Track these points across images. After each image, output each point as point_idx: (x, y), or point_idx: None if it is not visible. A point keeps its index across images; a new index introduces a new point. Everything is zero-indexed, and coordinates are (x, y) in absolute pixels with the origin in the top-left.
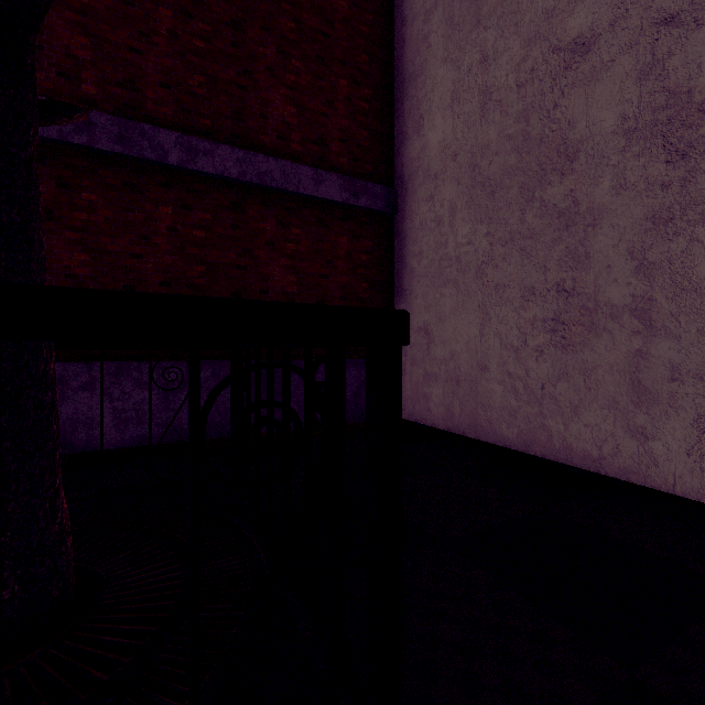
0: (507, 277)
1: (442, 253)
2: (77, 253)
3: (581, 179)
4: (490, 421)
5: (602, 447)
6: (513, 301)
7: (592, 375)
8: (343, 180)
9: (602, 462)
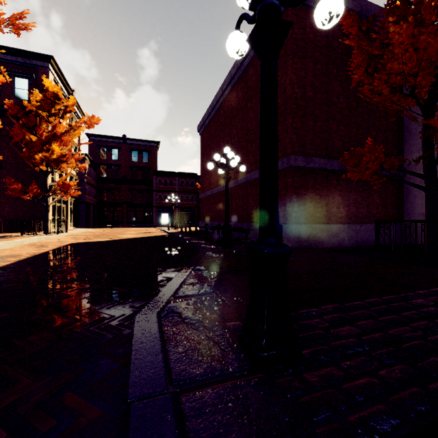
0: None
1: None
2: (339, 197)
3: None
4: None
5: None
6: None
7: None
8: None
9: None
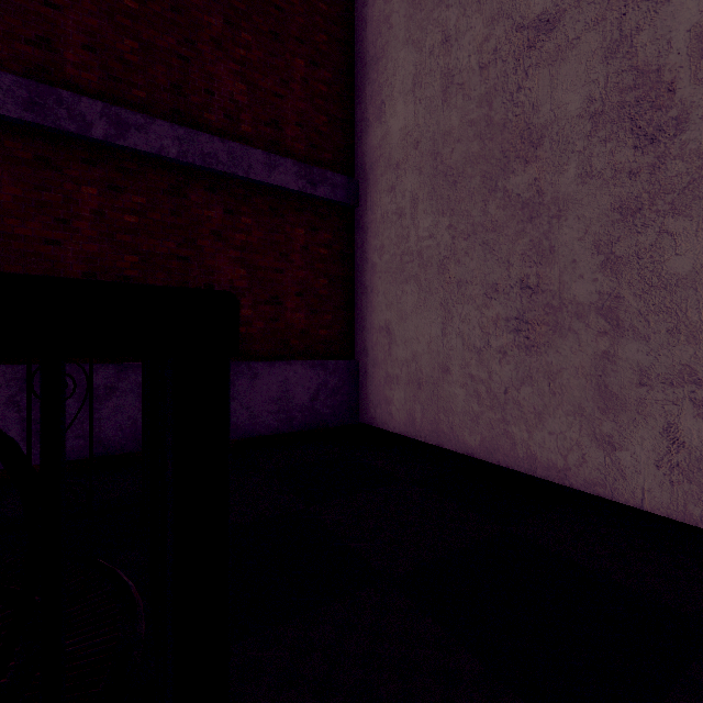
0: (469, 272)
1: (403, 248)
2: None
3: (545, 166)
4: (452, 427)
5: (567, 457)
6: (476, 298)
7: (556, 378)
8: (299, 166)
9: (567, 473)
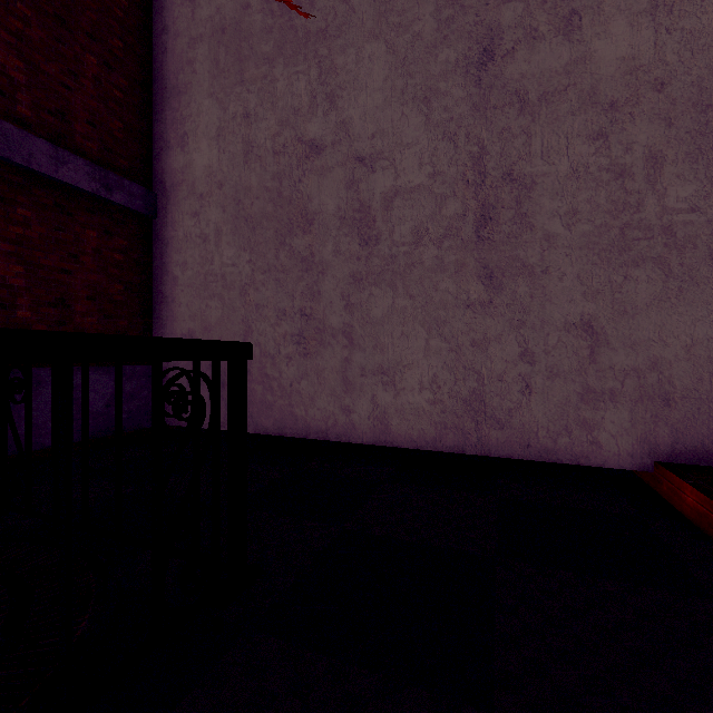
0: (266, 299)
1: (208, 269)
2: None
3: (316, 239)
4: (252, 415)
5: (327, 422)
6: (271, 318)
7: (322, 374)
8: (92, 168)
9: (327, 432)
